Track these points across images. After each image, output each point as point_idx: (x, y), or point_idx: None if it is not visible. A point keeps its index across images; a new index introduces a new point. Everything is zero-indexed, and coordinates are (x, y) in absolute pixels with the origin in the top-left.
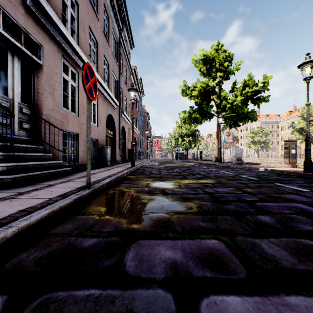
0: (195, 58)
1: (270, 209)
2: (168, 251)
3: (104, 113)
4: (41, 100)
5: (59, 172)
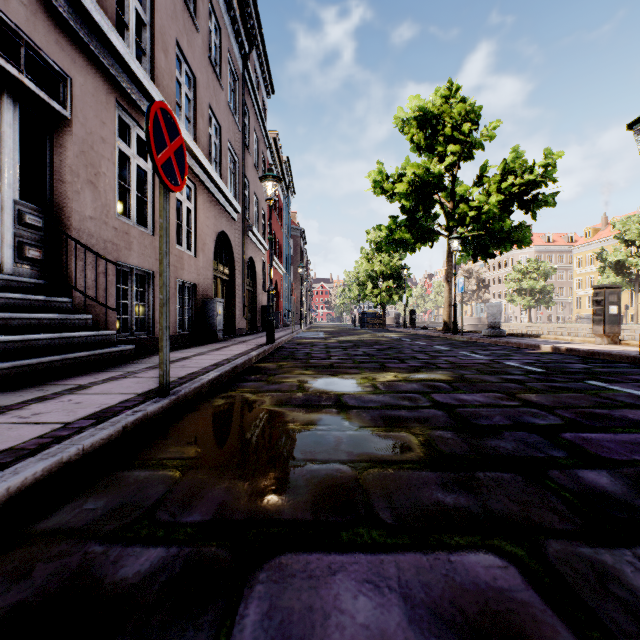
0: (401, 115)
1: (601, 450)
2: (363, 599)
3: (211, 229)
4: (67, 196)
5: (107, 356)
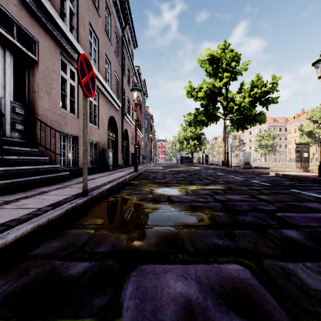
0: (201, 58)
1: (294, 220)
2: (179, 282)
3: (106, 115)
4: (36, 99)
5: (56, 177)
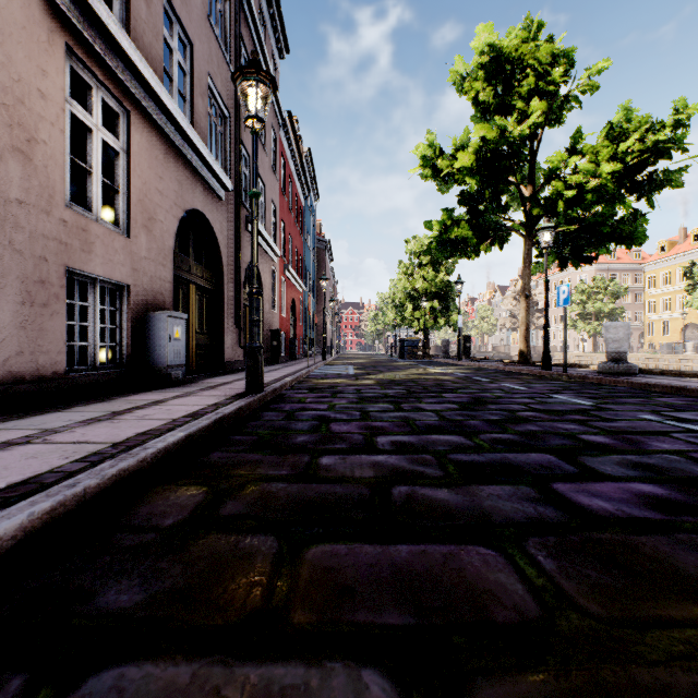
0: (459, 69)
1: None
2: None
3: (169, 200)
4: None
5: None
